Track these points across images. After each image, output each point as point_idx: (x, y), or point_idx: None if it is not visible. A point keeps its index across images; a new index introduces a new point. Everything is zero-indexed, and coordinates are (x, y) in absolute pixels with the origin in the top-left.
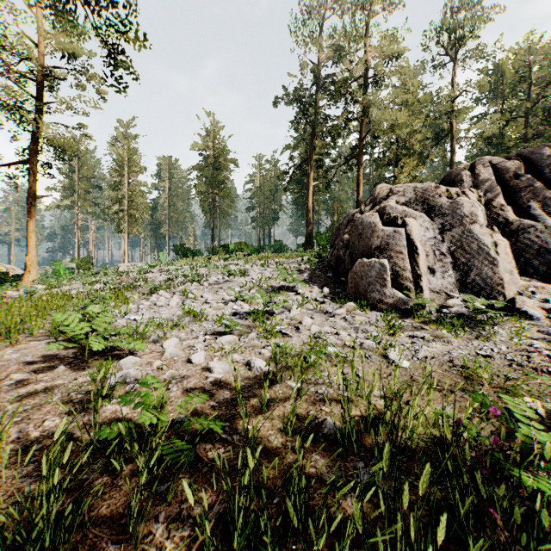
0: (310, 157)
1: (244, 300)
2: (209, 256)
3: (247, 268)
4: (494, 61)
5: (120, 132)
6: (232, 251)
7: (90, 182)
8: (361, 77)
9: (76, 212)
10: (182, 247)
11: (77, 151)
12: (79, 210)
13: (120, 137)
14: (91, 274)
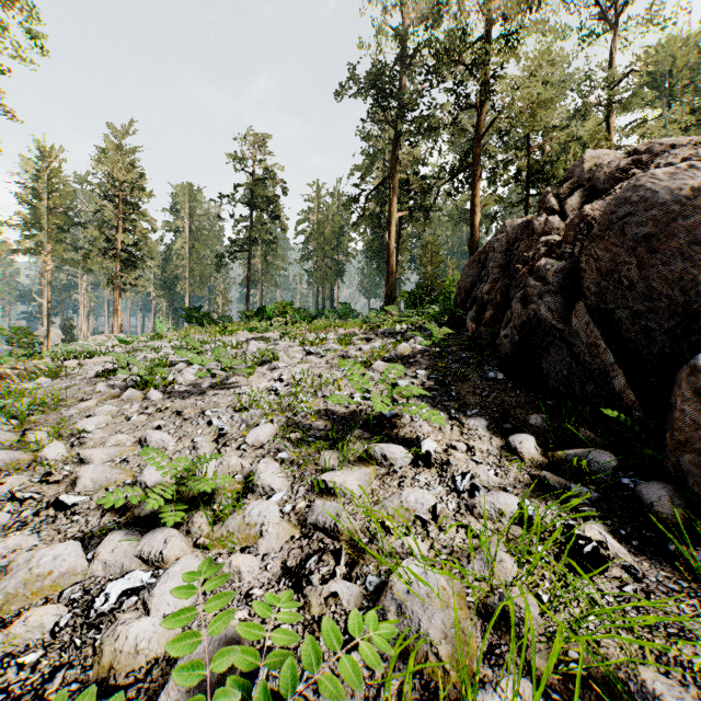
0: (393, 174)
1: (210, 499)
2: (227, 325)
3: (281, 347)
4: (659, 41)
5: (112, 142)
6: (271, 317)
7: (68, 215)
8: (475, 41)
9: (44, 259)
10: (197, 311)
11: (46, 169)
12: (49, 256)
13: (110, 149)
14: (25, 354)
